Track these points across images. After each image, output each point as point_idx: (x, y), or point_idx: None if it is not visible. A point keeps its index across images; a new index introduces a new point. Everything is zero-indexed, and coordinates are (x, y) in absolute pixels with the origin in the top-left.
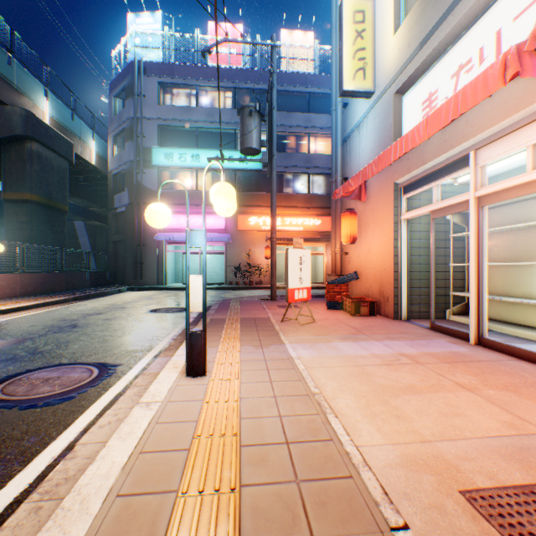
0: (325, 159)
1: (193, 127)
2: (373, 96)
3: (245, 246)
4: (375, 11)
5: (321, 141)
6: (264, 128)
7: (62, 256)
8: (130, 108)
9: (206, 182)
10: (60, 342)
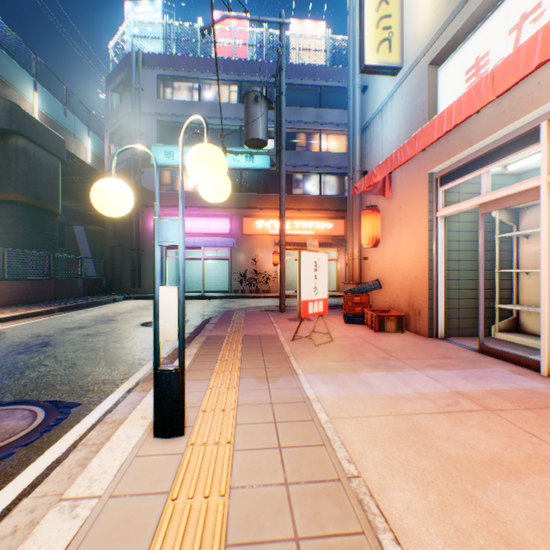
0: (337, 158)
1: (195, 123)
2: (399, 73)
3: (252, 252)
4: None
5: (333, 138)
6: (272, 124)
7: (50, 262)
8: (127, 103)
9: None
10: (17, 367)
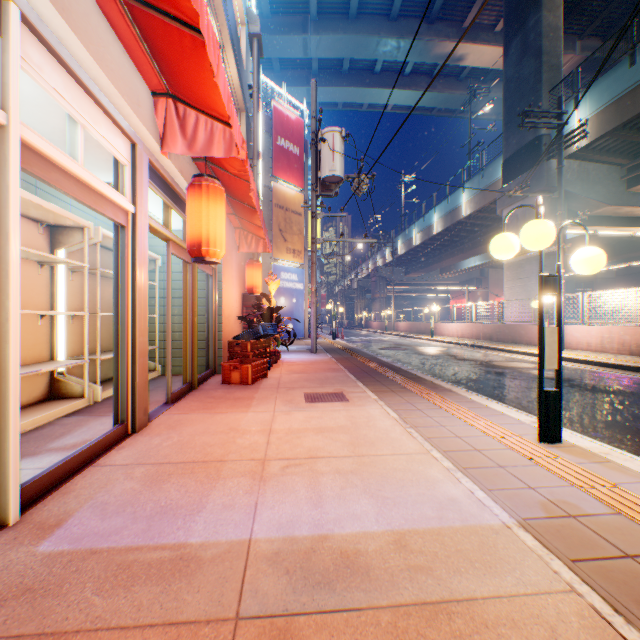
0: None
1: None
2: None
3: None
4: None
5: None
6: None
7: None
8: None
9: None
10: None
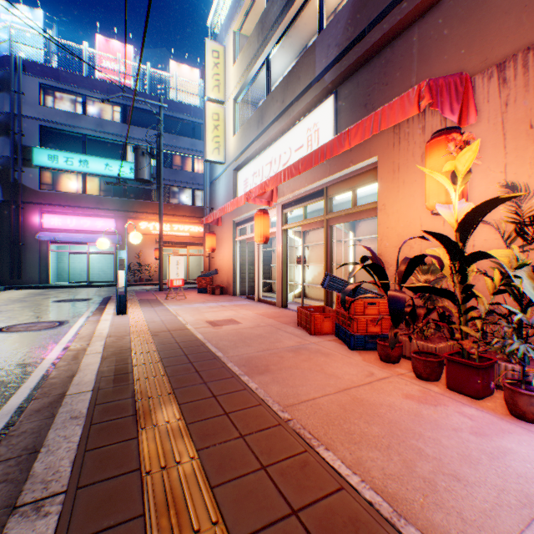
0: None
1: (81, 134)
2: (225, 165)
3: (136, 248)
4: (226, 115)
5: None
6: (154, 145)
7: None
8: (4, 102)
9: (95, 186)
10: (6, 317)
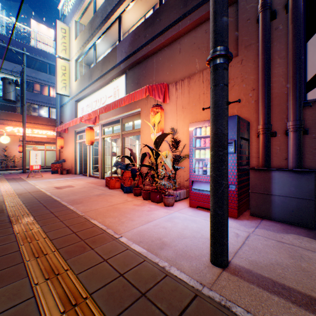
0: None
1: None
2: (70, 97)
3: (3, 144)
4: (71, 68)
5: None
6: (18, 75)
7: None
8: None
9: None
10: None
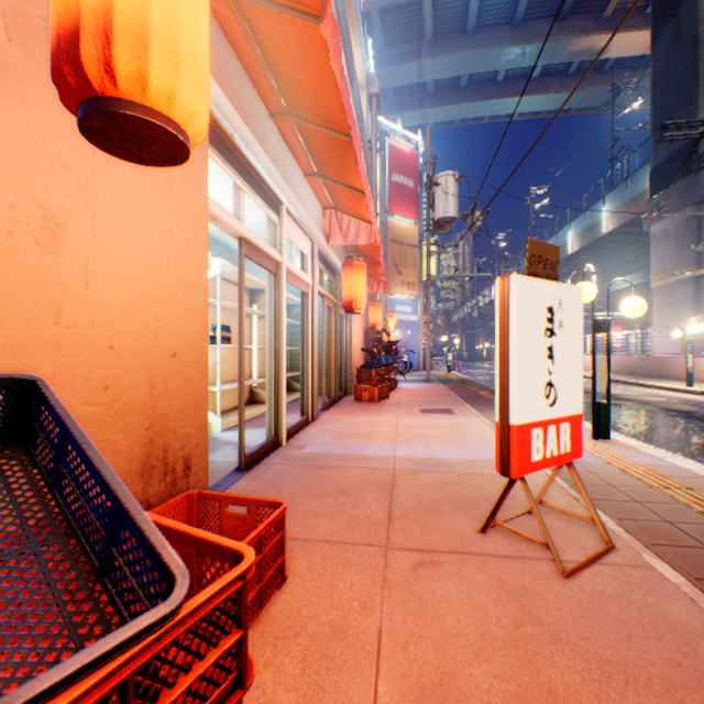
0: None
1: None
2: None
3: None
4: None
5: None
6: None
7: None
8: None
9: None
10: None
